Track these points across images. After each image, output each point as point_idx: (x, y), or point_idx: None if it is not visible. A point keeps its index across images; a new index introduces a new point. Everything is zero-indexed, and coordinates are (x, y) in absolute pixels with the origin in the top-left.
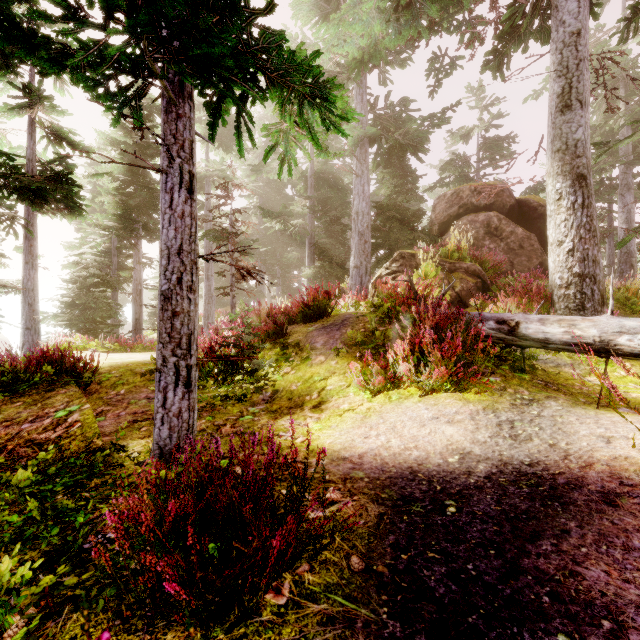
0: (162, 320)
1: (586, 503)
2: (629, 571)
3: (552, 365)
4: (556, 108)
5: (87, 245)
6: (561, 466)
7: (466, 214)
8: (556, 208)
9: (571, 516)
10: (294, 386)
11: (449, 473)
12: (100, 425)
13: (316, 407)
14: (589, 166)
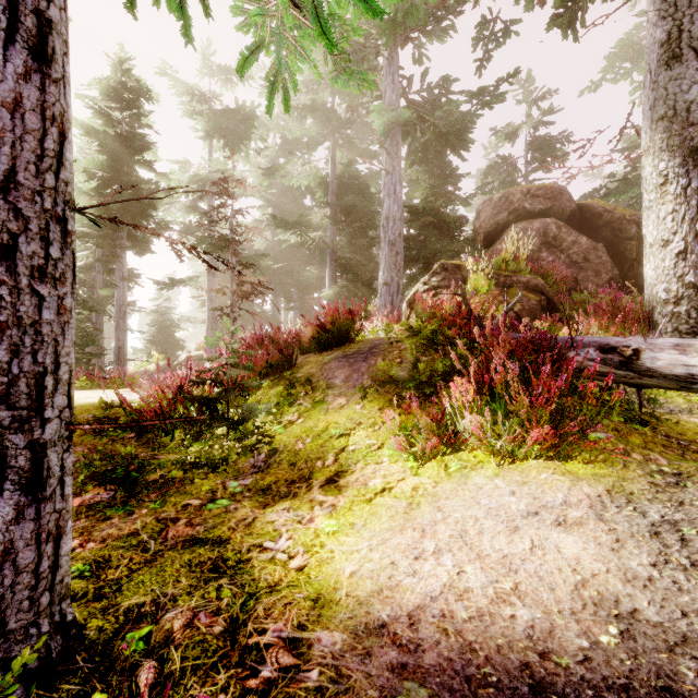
0: None
1: None
2: None
3: (663, 410)
4: (659, 61)
5: None
6: None
7: (517, 221)
8: (659, 196)
9: None
10: (300, 444)
11: (624, 694)
12: None
13: (331, 482)
14: None
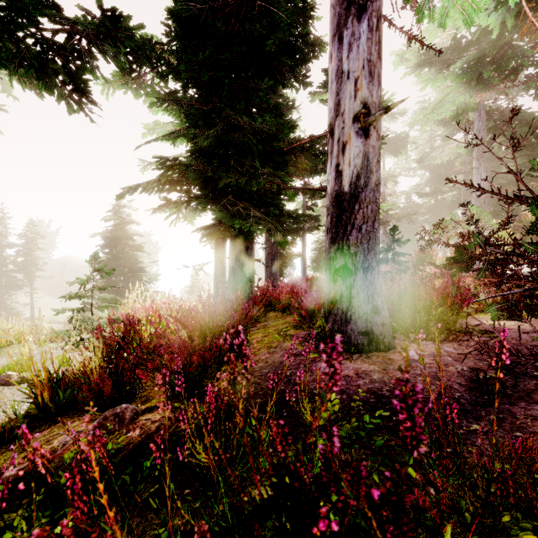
0: None
1: None
2: None
3: None
4: None
5: (321, 232)
6: None
7: None
8: None
9: None
10: None
11: None
12: None
13: None
14: None
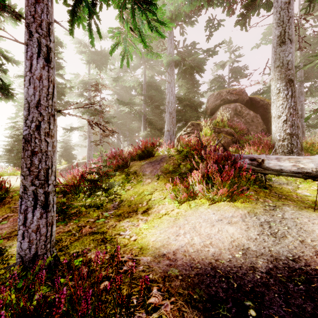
0: (23, 158)
1: None
2: None
3: (277, 183)
4: (277, 43)
5: (19, 117)
6: (317, 262)
7: (224, 104)
8: (277, 97)
9: None
10: (132, 198)
11: (239, 268)
12: (1, 228)
13: (145, 212)
14: (294, 75)
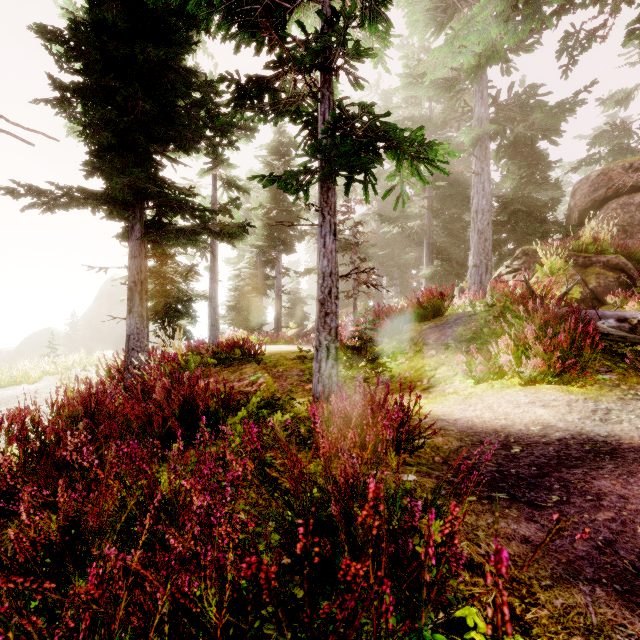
0: (319, 318)
1: (635, 458)
2: (632, 485)
3: None
4: None
5: (244, 261)
6: (634, 439)
7: (617, 196)
8: None
9: (613, 462)
10: (407, 373)
11: (526, 435)
12: None
13: (425, 389)
14: None
